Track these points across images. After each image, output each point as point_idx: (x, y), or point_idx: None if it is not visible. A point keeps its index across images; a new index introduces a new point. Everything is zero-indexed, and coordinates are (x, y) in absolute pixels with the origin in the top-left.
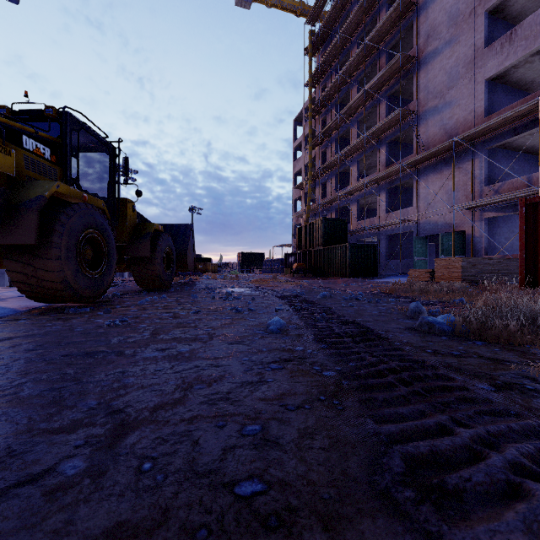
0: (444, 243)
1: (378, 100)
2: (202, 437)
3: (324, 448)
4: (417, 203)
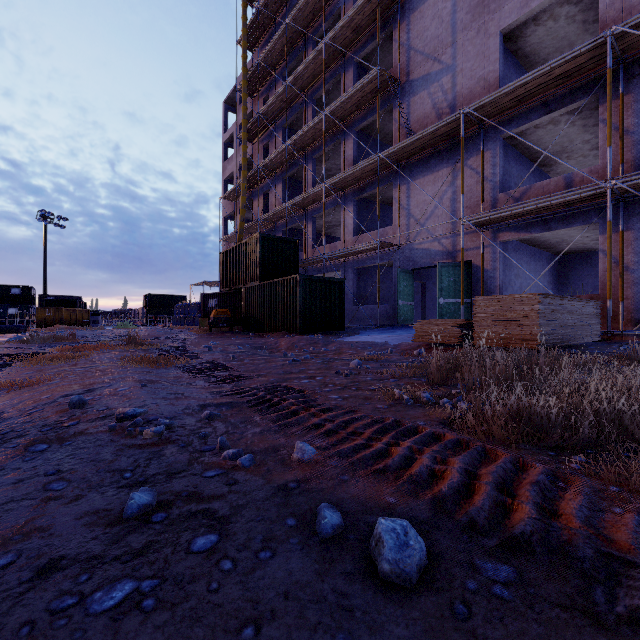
0: (443, 279)
1: (343, 68)
2: None
3: None
4: (400, 220)
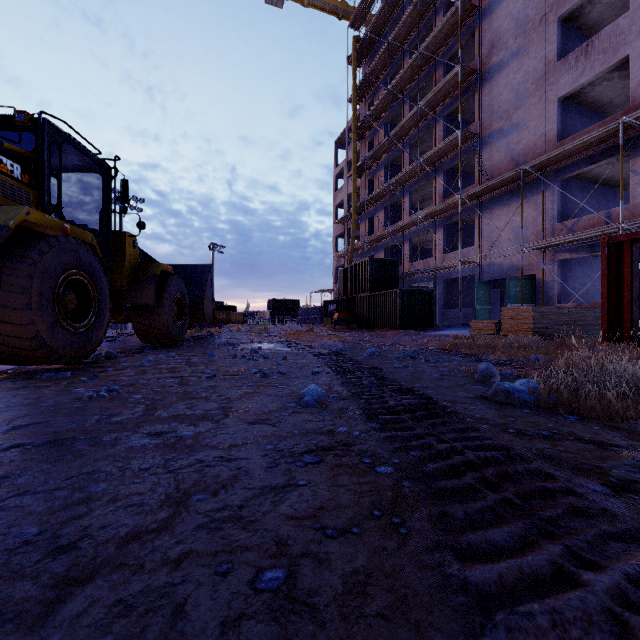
0: (510, 289)
1: (434, 120)
2: (192, 597)
3: (384, 614)
4: (479, 242)
